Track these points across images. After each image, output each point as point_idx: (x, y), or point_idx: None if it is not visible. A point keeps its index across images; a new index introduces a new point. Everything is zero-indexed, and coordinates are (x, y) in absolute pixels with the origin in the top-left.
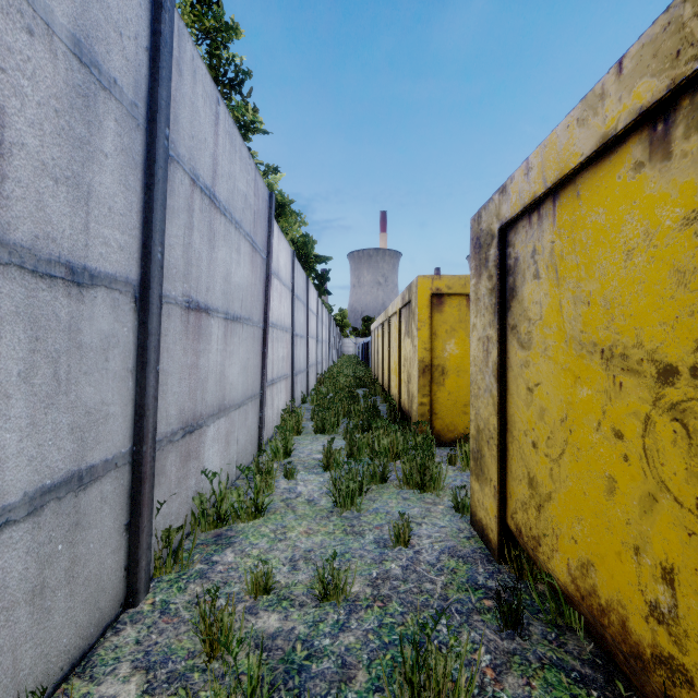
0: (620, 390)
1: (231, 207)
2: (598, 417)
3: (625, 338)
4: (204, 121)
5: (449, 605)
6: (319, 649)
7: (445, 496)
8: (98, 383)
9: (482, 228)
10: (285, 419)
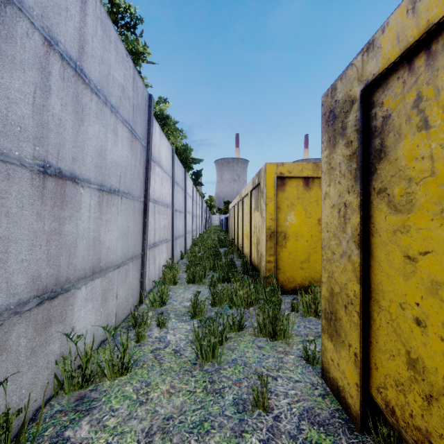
0: None
1: (105, 90)
2: None
3: None
4: None
5: None
6: None
7: (294, 344)
8: None
9: (337, 99)
10: (164, 273)
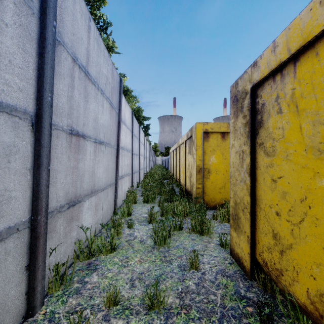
0: None
1: (98, 81)
2: None
3: None
4: (81, 27)
5: (227, 312)
6: None
7: (214, 238)
8: (1, 177)
9: (239, 90)
10: (128, 196)
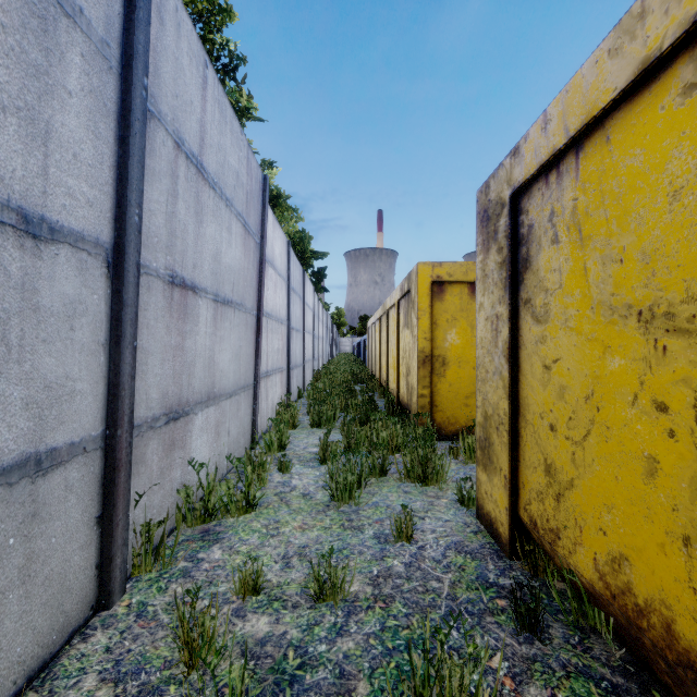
0: (663, 356)
1: (221, 182)
2: (634, 389)
3: (670, 294)
4: (190, 82)
5: (459, 606)
6: (313, 656)
7: (448, 490)
8: (61, 354)
9: (490, 198)
10: (280, 412)
